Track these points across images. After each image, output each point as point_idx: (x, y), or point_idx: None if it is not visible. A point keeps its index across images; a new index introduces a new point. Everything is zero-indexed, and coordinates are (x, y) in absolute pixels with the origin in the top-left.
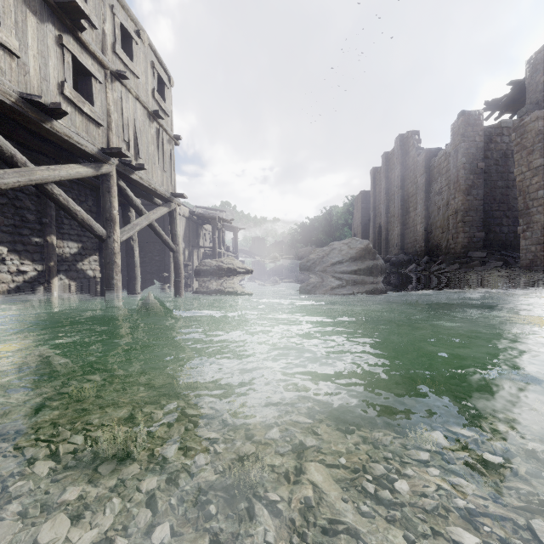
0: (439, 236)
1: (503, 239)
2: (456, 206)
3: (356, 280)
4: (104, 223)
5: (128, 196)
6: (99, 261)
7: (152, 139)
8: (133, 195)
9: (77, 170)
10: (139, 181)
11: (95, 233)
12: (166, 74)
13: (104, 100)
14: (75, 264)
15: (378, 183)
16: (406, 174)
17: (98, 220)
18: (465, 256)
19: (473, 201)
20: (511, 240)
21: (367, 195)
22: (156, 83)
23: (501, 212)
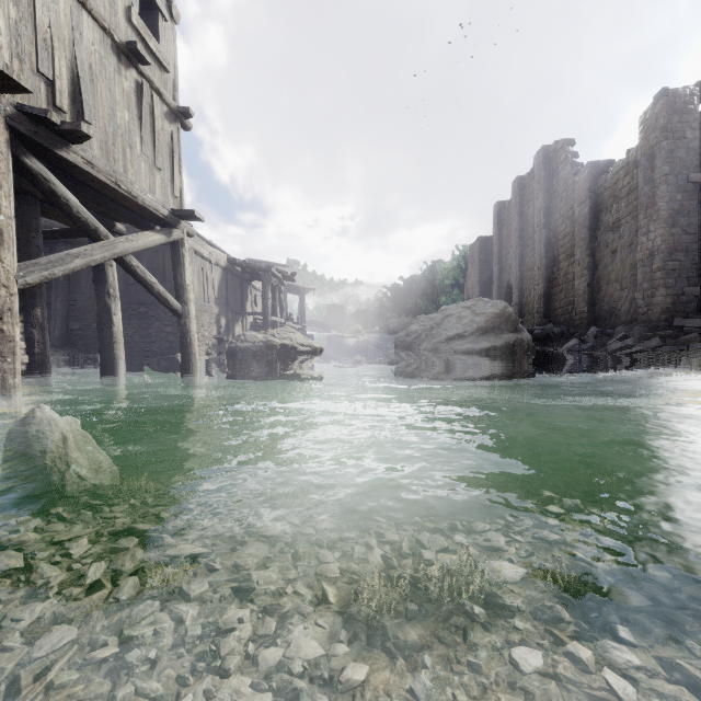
0: (613, 296)
1: None
2: (650, 246)
3: (489, 365)
4: None
5: (57, 196)
6: (25, 331)
7: (125, 100)
8: (70, 195)
9: None
10: (86, 169)
11: None
12: None
13: None
14: None
15: (506, 223)
16: (554, 205)
17: (22, 253)
18: (667, 325)
19: (680, 235)
20: None
21: (487, 242)
22: None
23: None
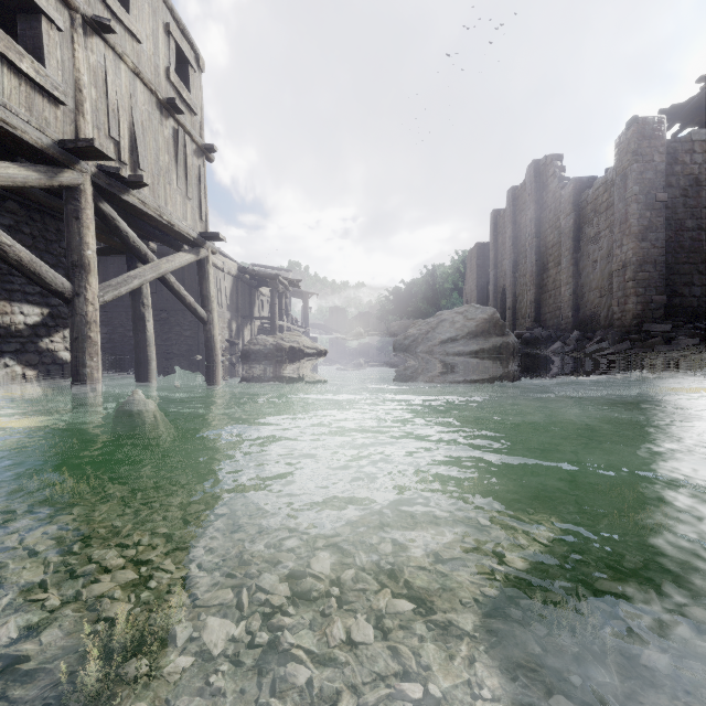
0: (594, 302)
1: (694, 305)
2: (623, 258)
3: (477, 366)
4: (68, 272)
5: (120, 231)
6: None
7: (166, 145)
8: (128, 228)
9: (3, 171)
10: (140, 207)
11: (49, 287)
12: (192, 50)
13: (68, 62)
14: (35, 342)
15: (501, 230)
16: (543, 216)
17: None
18: (638, 330)
19: (649, 249)
20: (705, 306)
21: (485, 248)
22: (174, 59)
23: (690, 265)
